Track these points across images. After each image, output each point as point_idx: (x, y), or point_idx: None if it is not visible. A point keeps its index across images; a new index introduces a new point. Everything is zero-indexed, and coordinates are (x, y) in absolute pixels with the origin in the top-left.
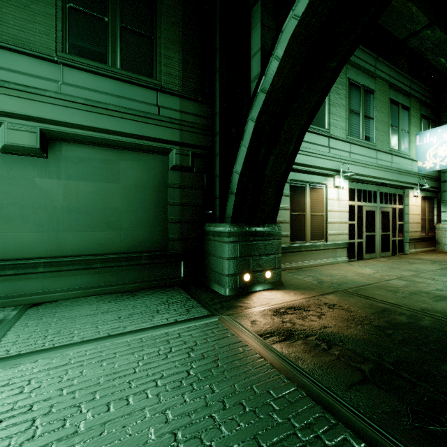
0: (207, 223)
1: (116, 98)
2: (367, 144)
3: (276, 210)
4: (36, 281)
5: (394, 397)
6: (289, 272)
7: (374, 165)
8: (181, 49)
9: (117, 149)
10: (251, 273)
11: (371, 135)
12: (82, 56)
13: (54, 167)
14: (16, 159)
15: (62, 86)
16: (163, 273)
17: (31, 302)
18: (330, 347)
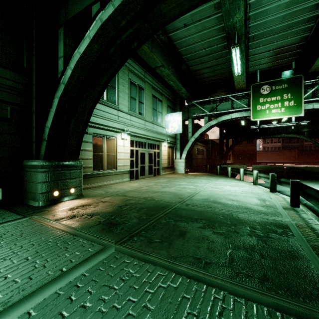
0: (25, 160)
1: None
2: (140, 117)
3: (78, 152)
4: None
5: (107, 226)
6: (91, 189)
7: (144, 128)
8: None
9: None
10: (60, 190)
11: (142, 112)
12: None
13: None
14: None
15: None
16: None
17: None
18: (92, 217)
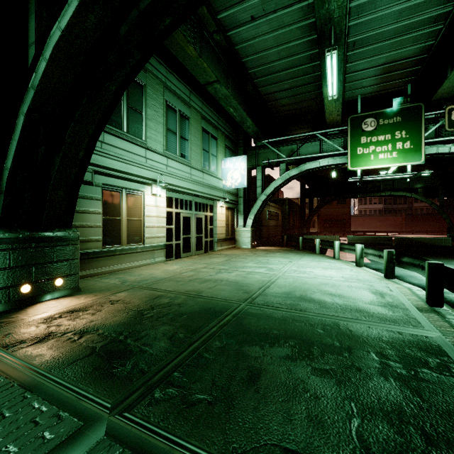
0: None
1: None
2: (183, 161)
3: (71, 214)
4: None
5: (105, 359)
6: (99, 276)
7: (189, 179)
8: None
9: None
10: (33, 283)
11: (186, 154)
12: None
13: None
14: None
15: None
16: None
17: None
18: (82, 337)
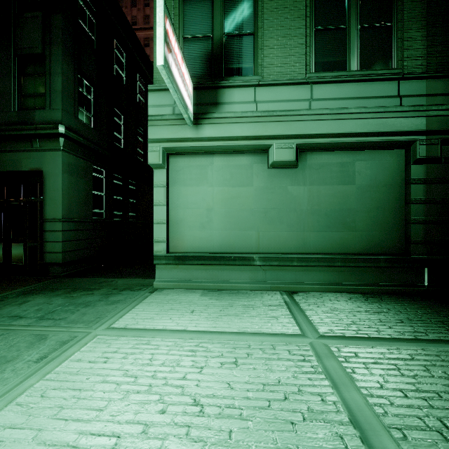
0: None
1: (356, 100)
2: None
3: None
4: (291, 272)
5: None
6: None
7: None
8: (424, 24)
9: (352, 150)
10: None
11: None
12: (325, 70)
13: (300, 176)
14: (275, 172)
15: (312, 102)
16: (402, 279)
17: (288, 290)
18: None
